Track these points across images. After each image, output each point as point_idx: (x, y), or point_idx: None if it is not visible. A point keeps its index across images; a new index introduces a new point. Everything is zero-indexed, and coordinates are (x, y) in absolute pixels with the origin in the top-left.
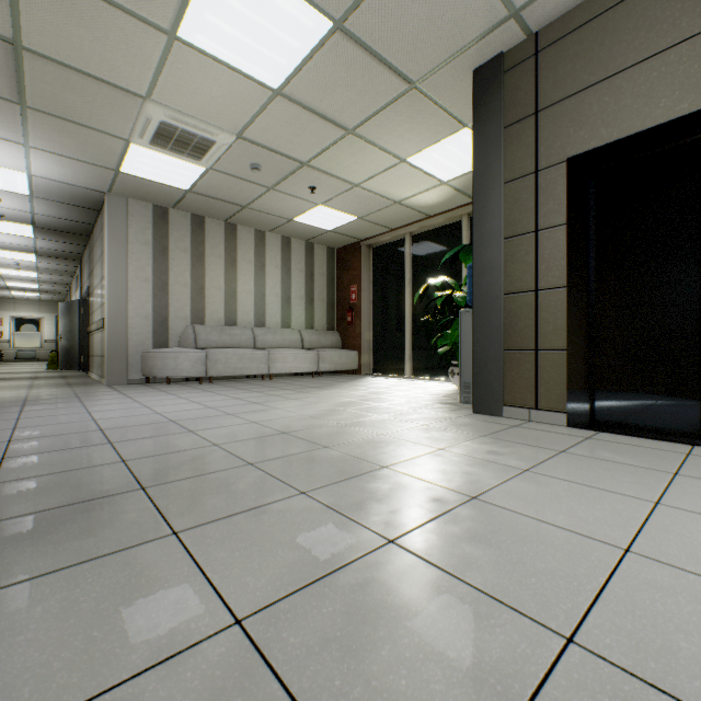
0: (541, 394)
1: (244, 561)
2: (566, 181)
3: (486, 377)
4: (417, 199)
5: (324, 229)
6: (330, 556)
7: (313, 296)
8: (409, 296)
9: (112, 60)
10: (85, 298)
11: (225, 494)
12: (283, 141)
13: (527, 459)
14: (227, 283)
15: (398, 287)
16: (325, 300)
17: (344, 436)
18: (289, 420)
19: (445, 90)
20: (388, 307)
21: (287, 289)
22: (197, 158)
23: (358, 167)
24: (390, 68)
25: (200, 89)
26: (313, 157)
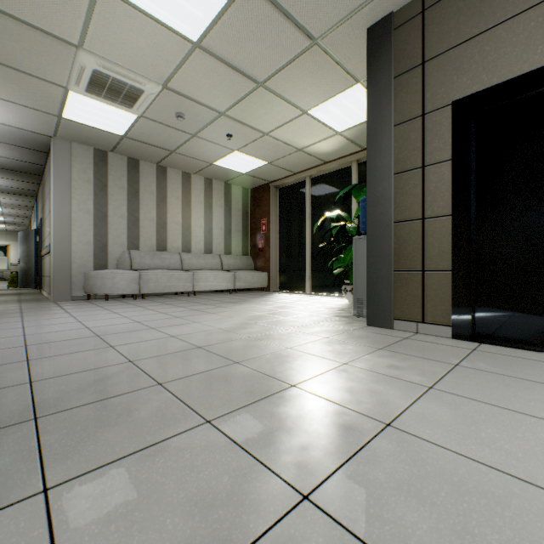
0: (427, 310)
1: (118, 542)
2: (451, 122)
3: (379, 294)
4: (316, 147)
5: (240, 172)
6: (230, 529)
7: (231, 227)
8: (308, 227)
9: (43, 7)
10: (40, 228)
11: (123, 425)
12: (203, 92)
13: (427, 374)
14: (158, 215)
15: (300, 220)
16: (241, 231)
17: (254, 350)
18: (205, 333)
19: (342, 47)
20: (292, 236)
21: (209, 221)
22: (129, 106)
23: (267, 117)
24: (295, 24)
25: (127, 39)
26: (229, 107)
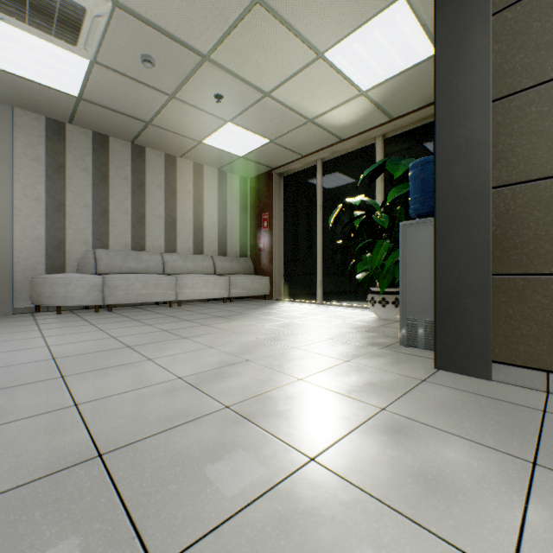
0: None
1: None
2: None
3: (461, 316)
4: (332, 117)
5: (236, 155)
6: None
7: (226, 223)
8: (320, 222)
9: None
10: None
11: None
12: (174, 15)
13: None
14: (134, 206)
15: (309, 214)
16: (238, 228)
17: (226, 473)
18: (146, 394)
19: None
20: (299, 233)
21: (199, 216)
22: (71, 40)
23: (268, 64)
24: None
25: None
26: (215, 46)
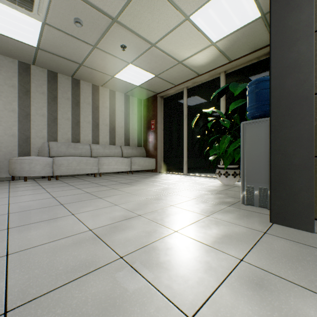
0: None
1: None
2: None
3: (290, 186)
4: (193, 60)
5: (135, 85)
6: None
7: (129, 126)
8: (185, 125)
9: None
10: None
11: None
12: None
13: None
14: (73, 116)
15: (179, 120)
16: (136, 129)
17: None
18: (62, 245)
19: None
20: (173, 132)
21: (113, 122)
22: (28, 7)
23: (154, 24)
24: None
25: None
26: (120, 12)
